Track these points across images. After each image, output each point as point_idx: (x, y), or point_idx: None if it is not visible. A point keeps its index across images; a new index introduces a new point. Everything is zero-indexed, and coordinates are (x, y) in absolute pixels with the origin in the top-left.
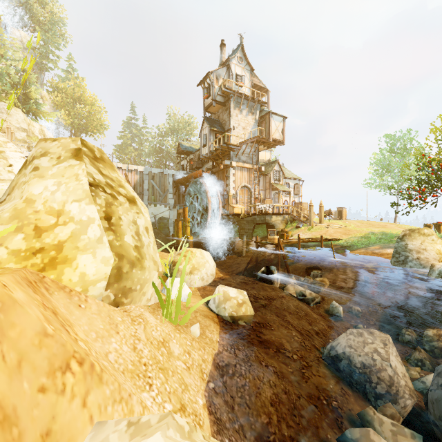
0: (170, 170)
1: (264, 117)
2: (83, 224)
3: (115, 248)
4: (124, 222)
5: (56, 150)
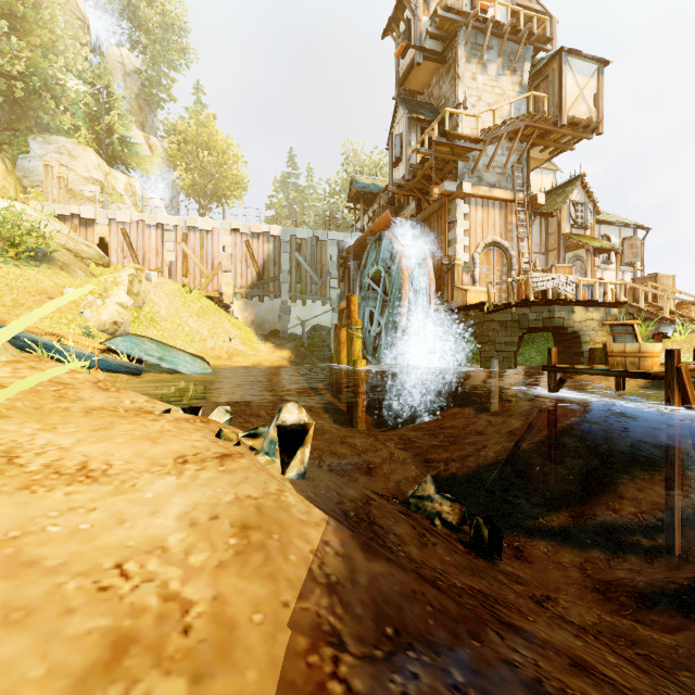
0: (332, 233)
1: (545, 70)
2: None
3: None
4: None
5: None
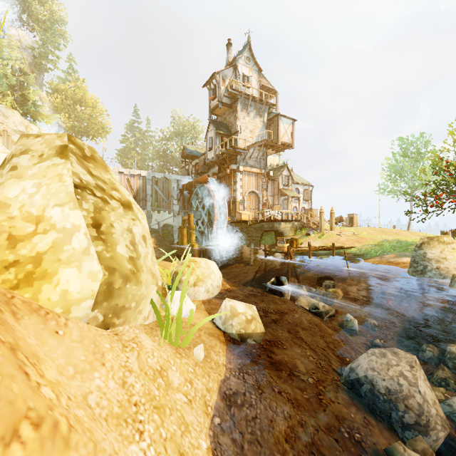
0: (174, 175)
1: (273, 119)
2: (67, 232)
3: (105, 261)
4: (117, 229)
5: (39, 148)
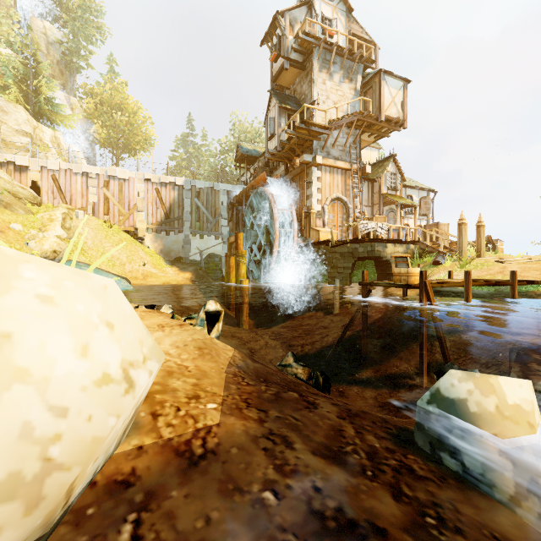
0: (223, 184)
1: (371, 82)
2: None
3: None
4: None
5: None
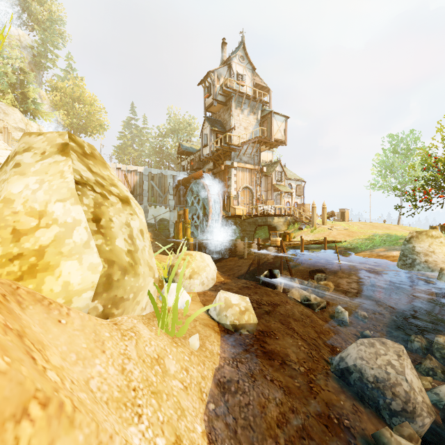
0: (170, 171)
1: (266, 116)
2: (68, 226)
3: (104, 254)
4: (116, 224)
5: (41, 145)
